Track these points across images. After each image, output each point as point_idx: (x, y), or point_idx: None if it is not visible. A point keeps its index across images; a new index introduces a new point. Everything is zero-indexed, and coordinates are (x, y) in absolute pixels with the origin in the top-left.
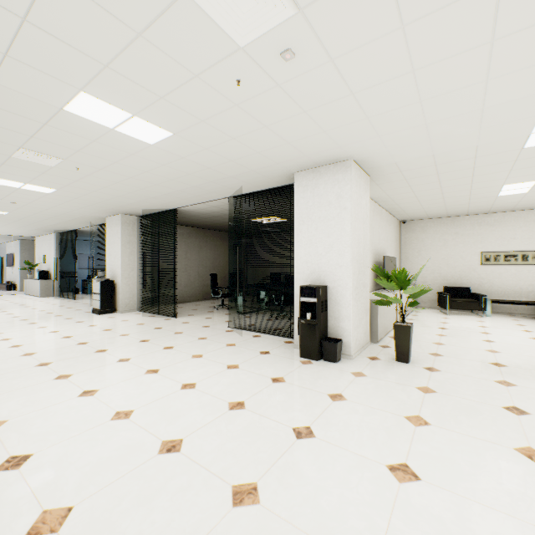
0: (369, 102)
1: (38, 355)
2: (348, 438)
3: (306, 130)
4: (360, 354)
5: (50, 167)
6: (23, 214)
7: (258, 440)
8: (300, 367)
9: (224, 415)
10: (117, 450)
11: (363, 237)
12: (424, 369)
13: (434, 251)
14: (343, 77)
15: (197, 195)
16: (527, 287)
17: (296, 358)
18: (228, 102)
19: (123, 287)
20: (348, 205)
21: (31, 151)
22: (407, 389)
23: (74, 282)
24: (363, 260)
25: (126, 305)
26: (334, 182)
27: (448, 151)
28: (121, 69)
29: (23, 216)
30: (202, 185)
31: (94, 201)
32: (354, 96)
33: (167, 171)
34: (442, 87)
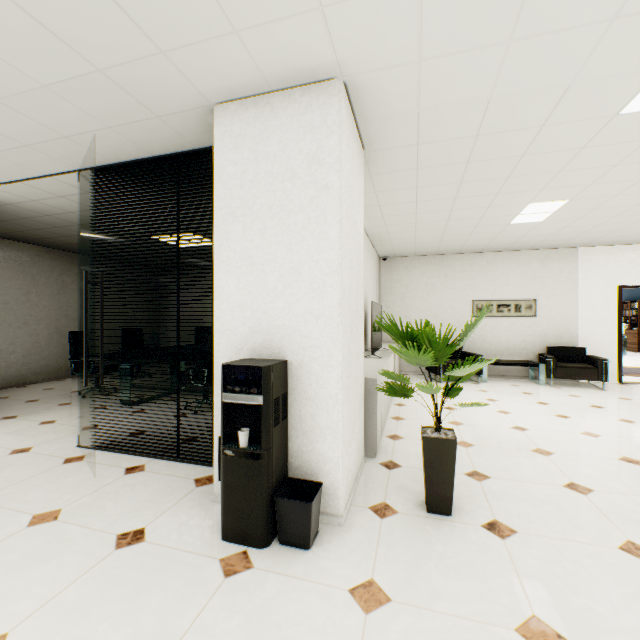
0: None
1: None
2: None
3: None
4: (355, 501)
5: None
6: None
7: None
8: (216, 596)
9: None
10: None
11: (356, 260)
12: (486, 530)
13: (420, 298)
14: None
15: None
16: (520, 344)
17: (211, 547)
18: None
19: None
20: (333, 179)
21: None
22: None
23: None
24: (356, 305)
25: None
26: (304, 128)
27: (517, 95)
28: None
29: None
30: None
31: None
32: None
33: None
34: None
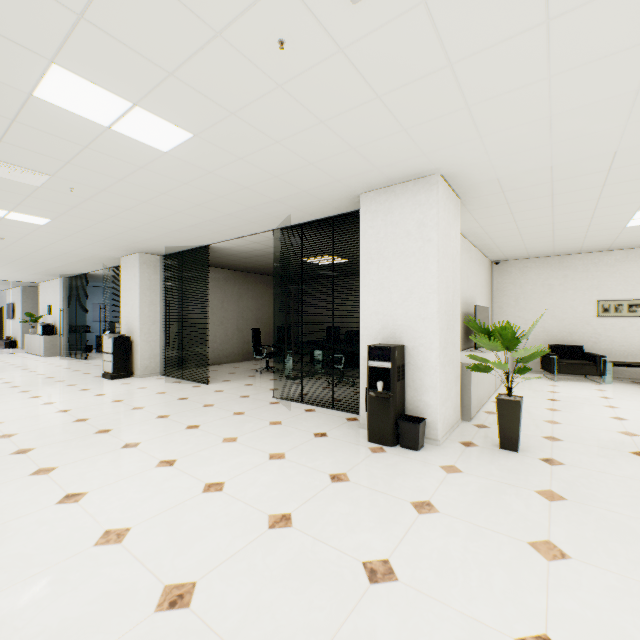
0: (472, 79)
1: (18, 437)
2: (448, 582)
3: (378, 128)
4: (449, 438)
5: (36, 187)
6: (17, 253)
7: (311, 586)
8: (369, 457)
9: (261, 538)
10: (93, 602)
11: (452, 280)
12: (540, 460)
13: (535, 299)
14: (438, 33)
15: (233, 226)
16: None
17: (363, 443)
18: (268, 81)
19: (141, 345)
20: (433, 235)
21: (4, 164)
22: (523, 493)
23: (87, 338)
24: (452, 310)
25: (146, 368)
26: (415, 205)
27: (573, 161)
28: (104, 23)
29: (18, 256)
30: (239, 212)
31: (102, 235)
32: (453, 69)
33: (191, 193)
34: (586, 51)
